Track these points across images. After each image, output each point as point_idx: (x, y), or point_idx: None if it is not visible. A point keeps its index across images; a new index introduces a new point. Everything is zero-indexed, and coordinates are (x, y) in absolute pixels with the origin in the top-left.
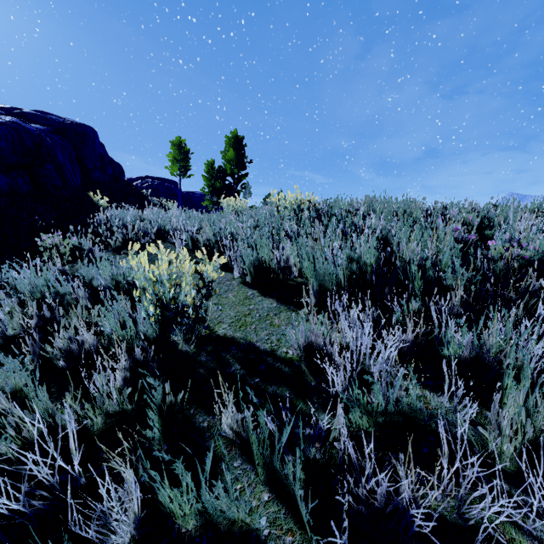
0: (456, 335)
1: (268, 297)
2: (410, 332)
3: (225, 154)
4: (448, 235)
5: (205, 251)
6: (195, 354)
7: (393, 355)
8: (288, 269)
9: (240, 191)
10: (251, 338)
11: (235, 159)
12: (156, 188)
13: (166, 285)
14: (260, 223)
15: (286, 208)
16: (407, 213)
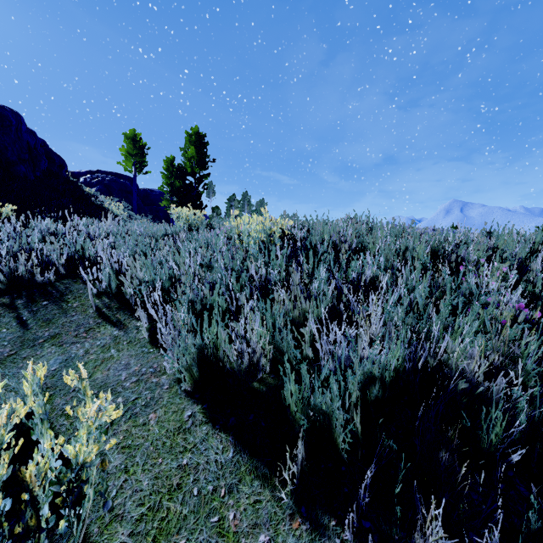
0: None
1: (218, 426)
2: None
3: (185, 151)
4: (505, 313)
5: (84, 370)
6: None
7: None
8: (254, 365)
9: (201, 192)
10: None
11: (197, 157)
12: (108, 184)
13: None
14: (214, 262)
15: (250, 235)
16: (409, 250)
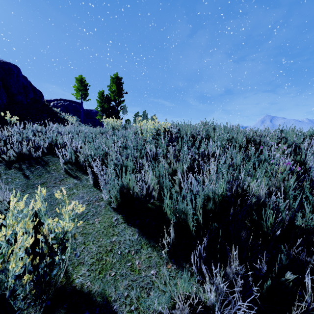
0: None
1: (130, 224)
2: None
3: (110, 87)
4: (281, 168)
5: (64, 191)
6: None
7: None
8: (149, 195)
9: (119, 111)
10: (108, 295)
11: (117, 91)
12: (67, 106)
13: None
14: (127, 145)
15: (147, 131)
16: (234, 139)
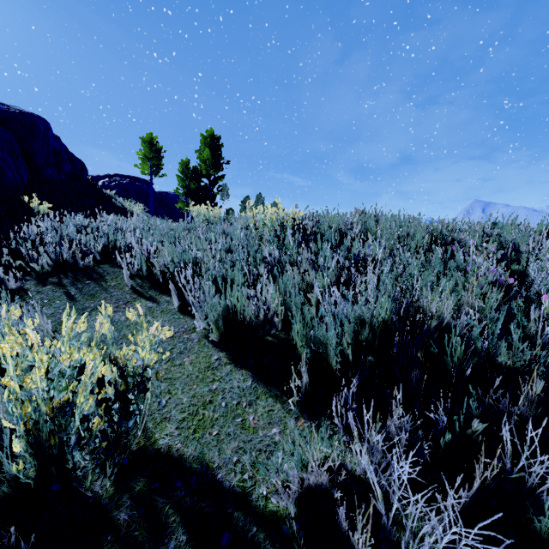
0: (535, 464)
1: (240, 365)
2: (478, 481)
3: (200, 153)
4: (481, 278)
5: (141, 309)
6: (110, 503)
7: (450, 521)
8: (268, 322)
9: (216, 194)
10: (209, 460)
11: (211, 159)
12: (126, 187)
13: (41, 406)
14: (233, 246)
15: (265, 225)
16: (410, 236)
